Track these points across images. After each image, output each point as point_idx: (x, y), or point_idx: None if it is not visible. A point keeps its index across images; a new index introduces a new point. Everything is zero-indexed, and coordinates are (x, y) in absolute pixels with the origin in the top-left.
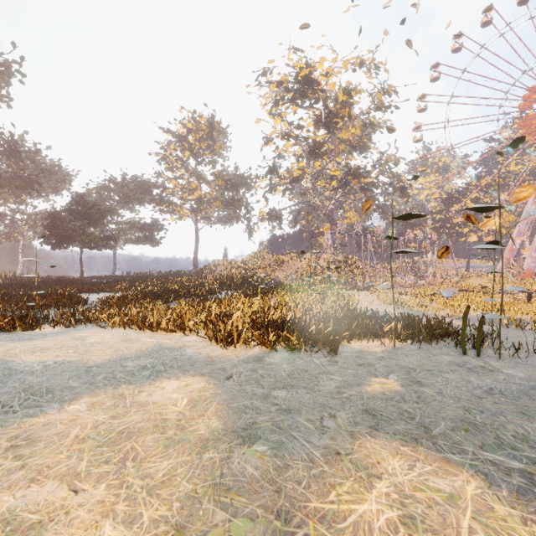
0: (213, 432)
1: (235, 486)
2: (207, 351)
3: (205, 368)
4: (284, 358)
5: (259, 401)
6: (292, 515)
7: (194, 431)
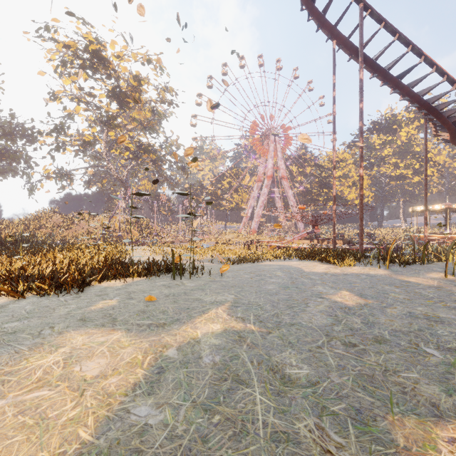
0: None
1: None
2: None
3: None
4: (31, 302)
5: None
6: None
7: None
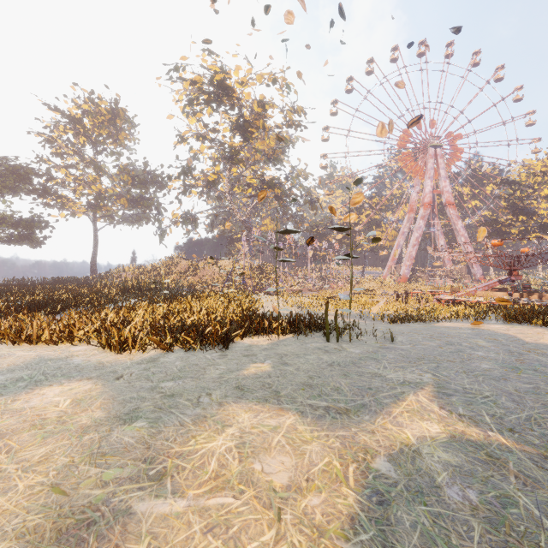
0: (96, 420)
1: (111, 451)
2: (98, 358)
3: (94, 372)
4: (179, 356)
5: (146, 392)
6: (157, 459)
7: (76, 423)
